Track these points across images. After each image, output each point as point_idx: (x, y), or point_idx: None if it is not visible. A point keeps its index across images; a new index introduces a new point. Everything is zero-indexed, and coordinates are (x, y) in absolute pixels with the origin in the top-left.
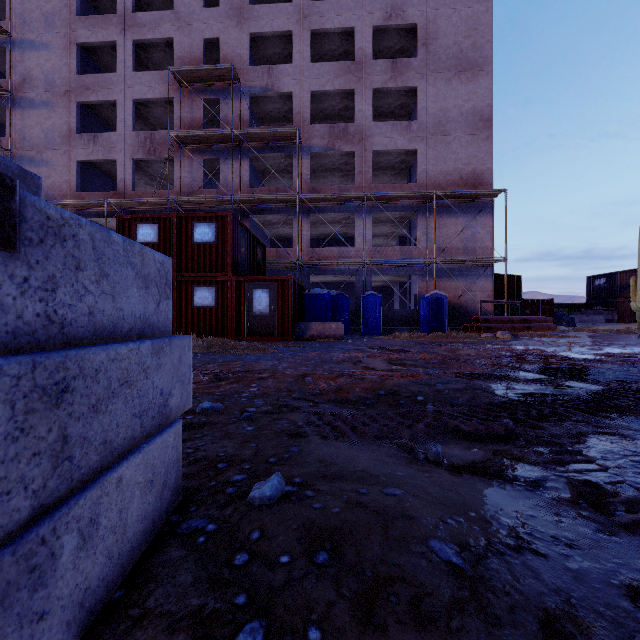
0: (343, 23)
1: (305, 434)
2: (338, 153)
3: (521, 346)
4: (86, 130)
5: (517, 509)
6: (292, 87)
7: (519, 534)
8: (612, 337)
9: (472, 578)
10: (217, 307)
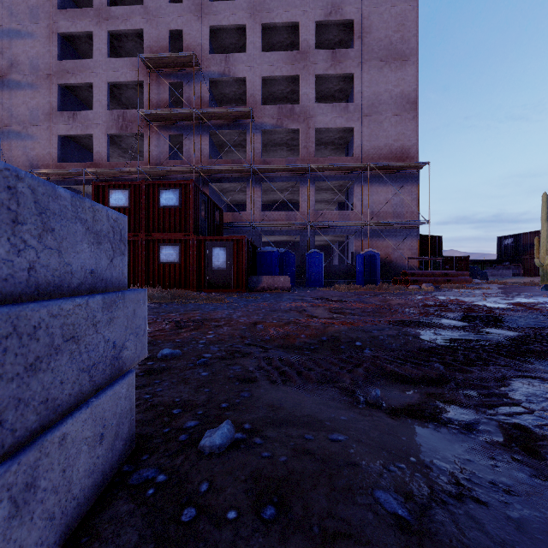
0: (290, 18)
1: (255, 379)
2: (286, 130)
3: (443, 296)
4: (66, 109)
5: (454, 453)
6: (246, 73)
7: (459, 480)
8: (520, 289)
9: (419, 532)
10: (180, 263)
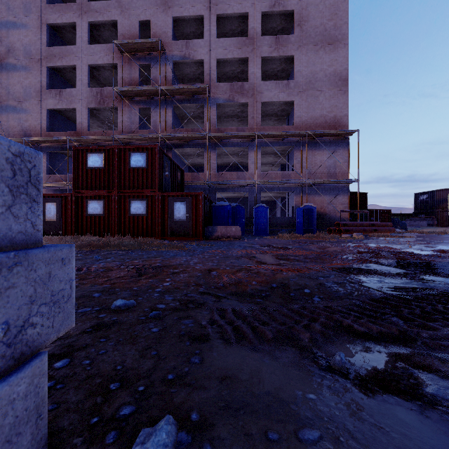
0: (240, 9)
1: (207, 337)
2: (236, 104)
3: (374, 244)
4: (54, 87)
5: None
6: (203, 56)
7: None
8: (437, 237)
9: None
10: (147, 215)
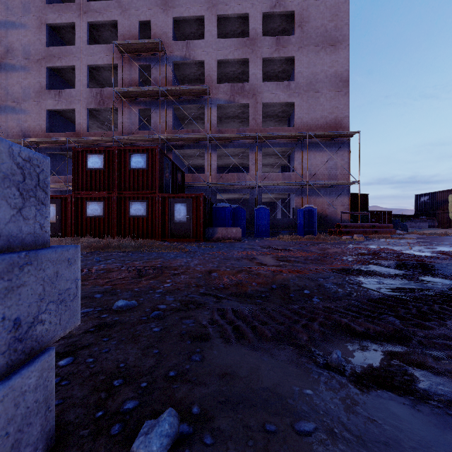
0: (241, 10)
1: (208, 336)
2: (237, 105)
3: (374, 246)
4: (53, 87)
5: (450, 449)
6: (204, 56)
7: None
8: (437, 238)
9: None
10: (147, 216)
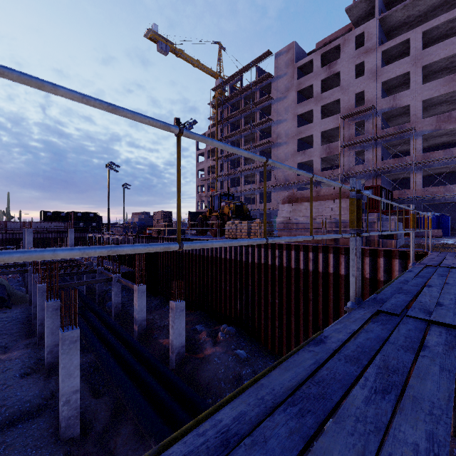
0: (447, 54)
1: None
2: (443, 130)
3: None
4: (298, 148)
5: None
6: (409, 102)
7: None
8: None
9: None
10: None
